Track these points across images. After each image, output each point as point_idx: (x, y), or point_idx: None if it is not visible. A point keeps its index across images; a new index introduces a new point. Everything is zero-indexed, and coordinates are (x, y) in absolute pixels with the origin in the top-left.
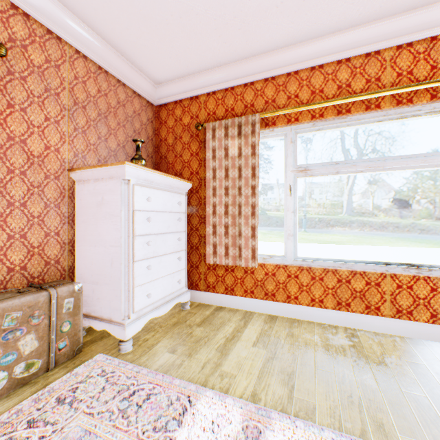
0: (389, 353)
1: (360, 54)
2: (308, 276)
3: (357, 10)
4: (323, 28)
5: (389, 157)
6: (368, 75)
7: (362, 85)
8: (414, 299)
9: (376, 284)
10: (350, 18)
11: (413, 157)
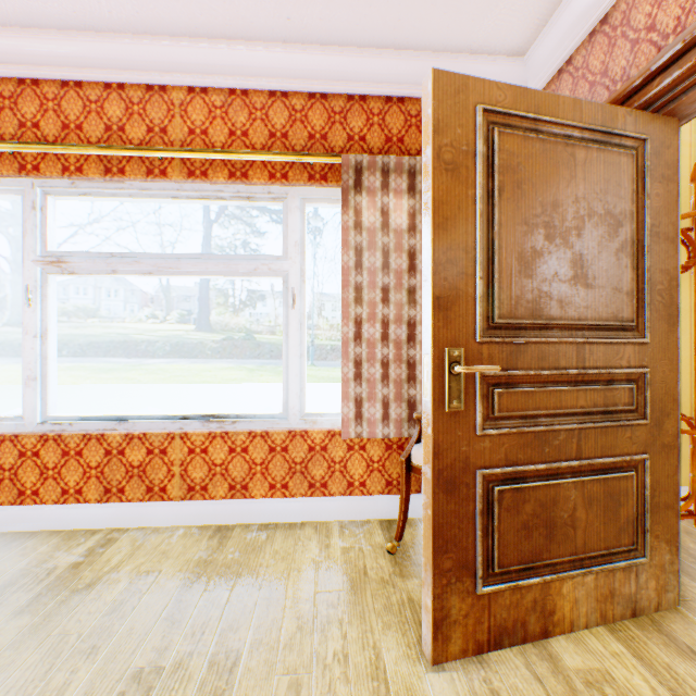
0: (129, 563)
1: (141, 83)
2: (58, 450)
3: (100, 3)
4: (58, 14)
5: (189, 254)
6: (151, 120)
7: (144, 134)
8: (211, 467)
9: (163, 451)
10: (97, 12)
11: (215, 259)
